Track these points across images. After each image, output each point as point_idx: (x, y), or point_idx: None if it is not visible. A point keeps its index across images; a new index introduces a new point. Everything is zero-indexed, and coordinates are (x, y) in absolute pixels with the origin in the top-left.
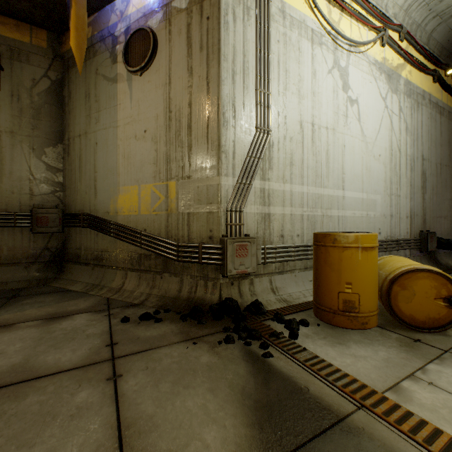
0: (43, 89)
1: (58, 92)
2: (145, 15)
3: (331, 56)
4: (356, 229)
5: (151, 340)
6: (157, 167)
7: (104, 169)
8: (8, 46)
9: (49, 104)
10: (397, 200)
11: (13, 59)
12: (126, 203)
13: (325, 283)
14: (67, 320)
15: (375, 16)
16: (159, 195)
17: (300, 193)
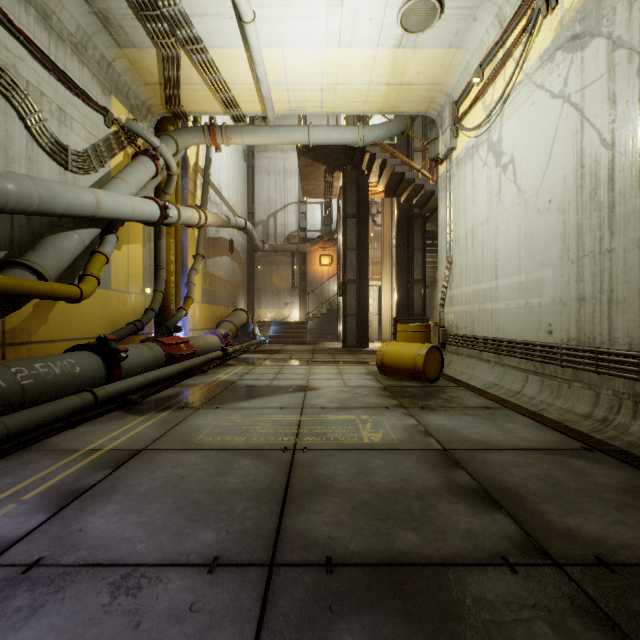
0: None
1: None
2: None
3: (485, 146)
4: (510, 325)
5: None
6: None
7: None
8: None
9: None
10: (600, 262)
11: None
12: None
13: None
14: None
15: None
16: None
17: (465, 293)
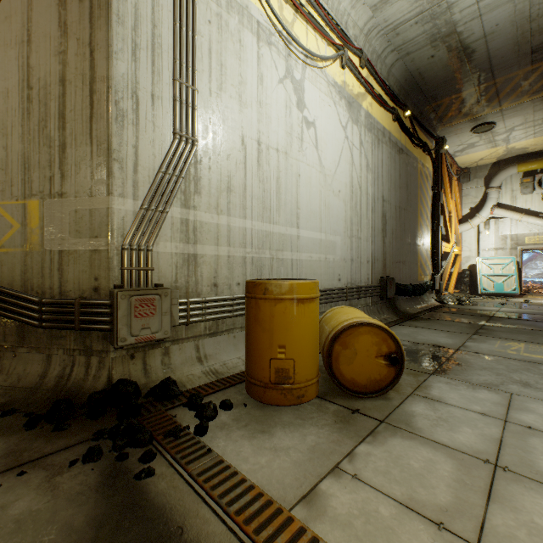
0: None
1: None
2: None
3: (283, 62)
4: (313, 276)
5: None
6: (8, 176)
7: None
8: None
9: None
10: (358, 242)
11: None
12: None
13: (255, 348)
14: None
15: (334, 31)
16: (12, 221)
17: (242, 228)
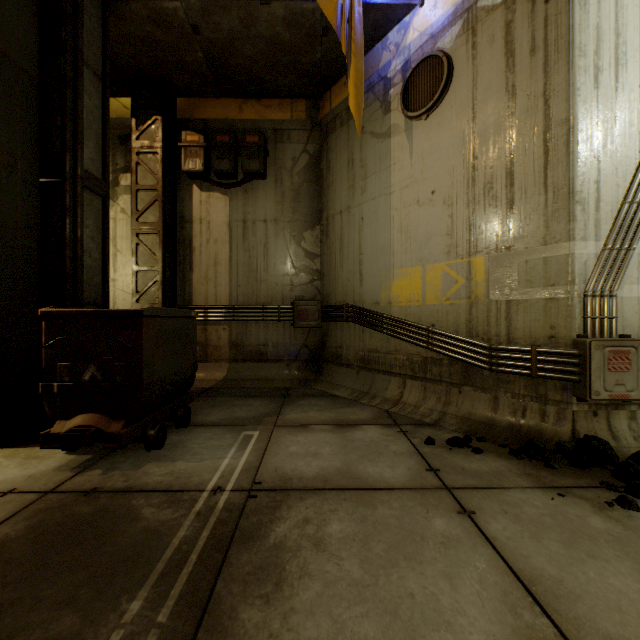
0: (302, 166)
1: (316, 166)
2: (433, 36)
3: None
4: None
5: (484, 475)
6: (452, 239)
7: (373, 250)
8: (273, 129)
9: (307, 182)
10: None
11: (276, 142)
12: (404, 290)
13: None
14: (358, 430)
15: None
16: (456, 277)
17: None
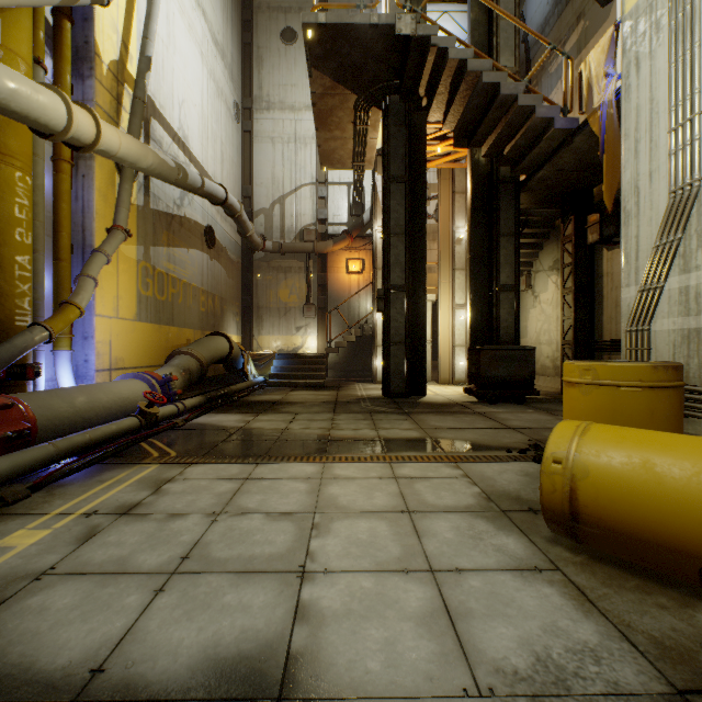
0: None
1: None
2: None
3: None
4: None
5: (535, 433)
6: None
7: None
8: None
9: None
10: None
11: None
12: None
13: None
14: None
15: None
16: None
17: None
